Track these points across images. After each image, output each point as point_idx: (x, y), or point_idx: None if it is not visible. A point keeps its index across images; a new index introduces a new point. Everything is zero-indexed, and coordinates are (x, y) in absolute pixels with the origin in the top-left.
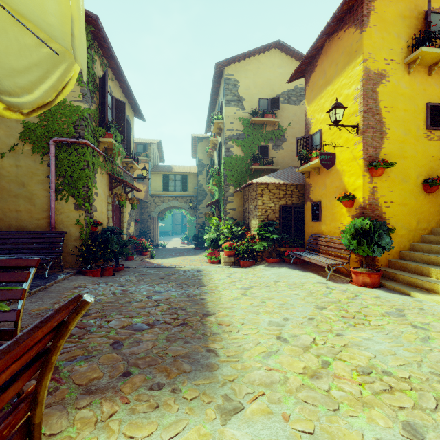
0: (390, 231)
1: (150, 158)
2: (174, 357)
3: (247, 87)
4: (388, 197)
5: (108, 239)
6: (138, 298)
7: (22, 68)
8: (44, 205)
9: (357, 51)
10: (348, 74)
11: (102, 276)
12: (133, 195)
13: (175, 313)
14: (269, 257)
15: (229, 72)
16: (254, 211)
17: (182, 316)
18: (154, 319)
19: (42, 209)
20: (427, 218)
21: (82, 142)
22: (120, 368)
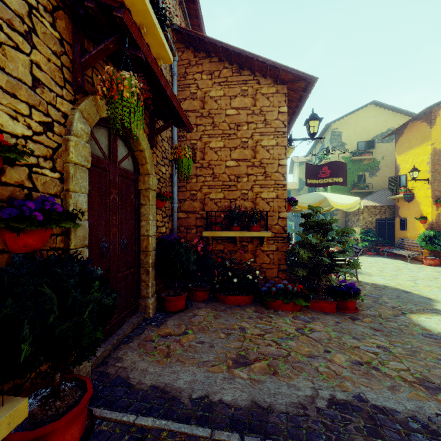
0: None
1: None
2: None
3: (348, 135)
4: None
5: None
6: None
7: (326, 206)
8: None
9: (428, 138)
10: (423, 148)
11: None
12: None
13: None
14: (368, 252)
15: (335, 127)
16: (356, 222)
17: None
18: None
19: None
20: None
21: None
22: None
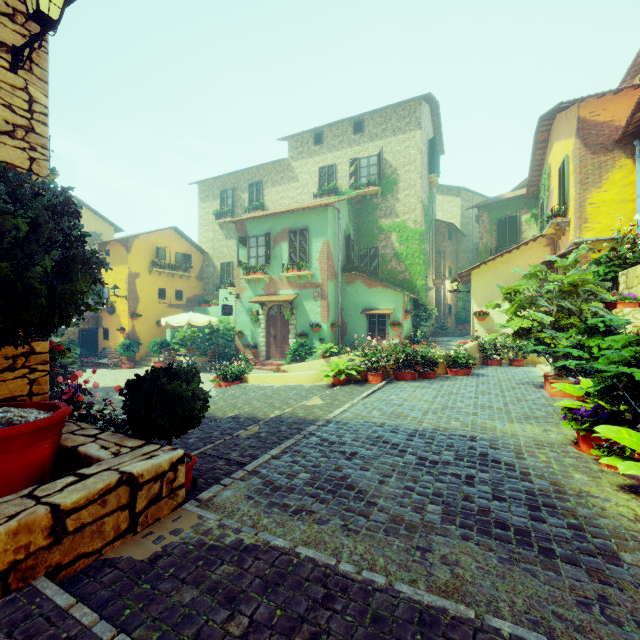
0: (140, 344)
1: None
2: None
3: None
4: (141, 329)
5: None
6: None
7: None
8: None
9: (127, 261)
10: (123, 268)
11: None
12: None
13: None
14: None
15: None
16: None
17: None
18: None
19: None
20: (159, 337)
21: None
22: None
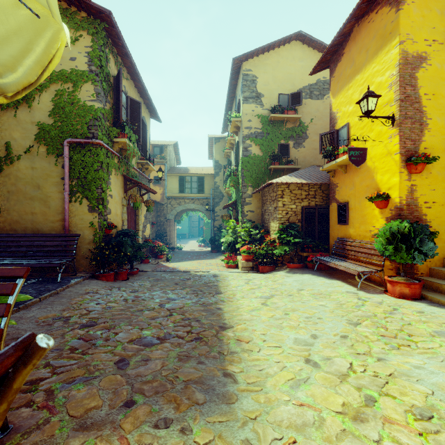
0: (432, 235)
1: (167, 160)
2: (185, 382)
3: (266, 83)
4: (430, 197)
5: (122, 242)
6: (150, 306)
7: None
8: (58, 208)
9: (393, 33)
10: (381, 60)
11: (116, 280)
12: (148, 197)
13: (189, 325)
14: (291, 262)
15: (247, 67)
16: (273, 213)
17: (196, 329)
18: (165, 332)
19: (56, 211)
20: None
21: (96, 143)
22: (123, 395)
